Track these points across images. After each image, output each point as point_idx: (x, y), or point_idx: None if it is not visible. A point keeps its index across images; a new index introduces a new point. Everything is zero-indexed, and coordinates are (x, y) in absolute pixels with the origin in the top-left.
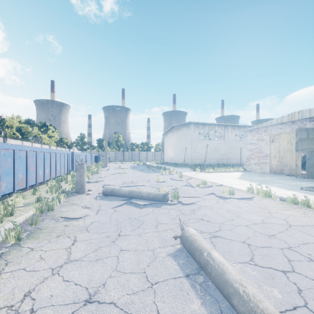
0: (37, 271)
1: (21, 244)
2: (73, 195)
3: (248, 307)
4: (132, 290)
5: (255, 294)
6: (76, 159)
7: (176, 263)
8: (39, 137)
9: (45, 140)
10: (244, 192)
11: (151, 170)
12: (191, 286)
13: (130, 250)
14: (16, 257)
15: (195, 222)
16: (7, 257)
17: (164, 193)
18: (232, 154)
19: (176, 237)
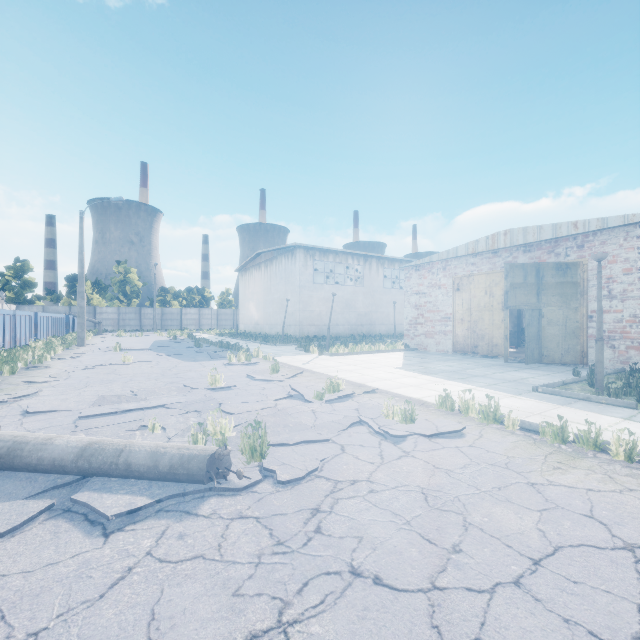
0: None
1: None
2: None
3: None
4: None
5: None
6: None
7: None
8: None
9: None
10: (431, 408)
11: (205, 351)
12: None
13: None
14: None
15: (331, 604)
16: None
17: (214, 448)
18: (379, 314)
19: None
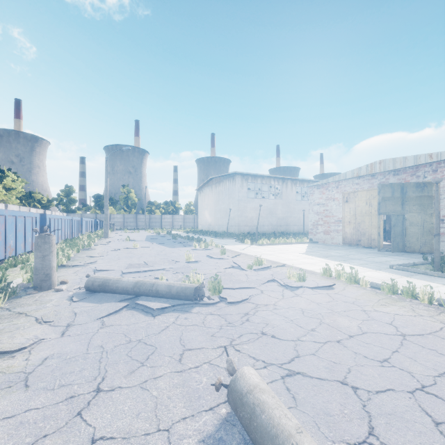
0: None
1: None
2: (27, 294)
3: None
4: None
5: None
6: (50, 226)
7: None
8: None
9: None
10: (317, 275)
11: (179, 242)
12: None
13: (115, 437)
14: None
15: (252, 341)
16: None
17: (197, 284)
18: (293, 218)
19: (218, 385)
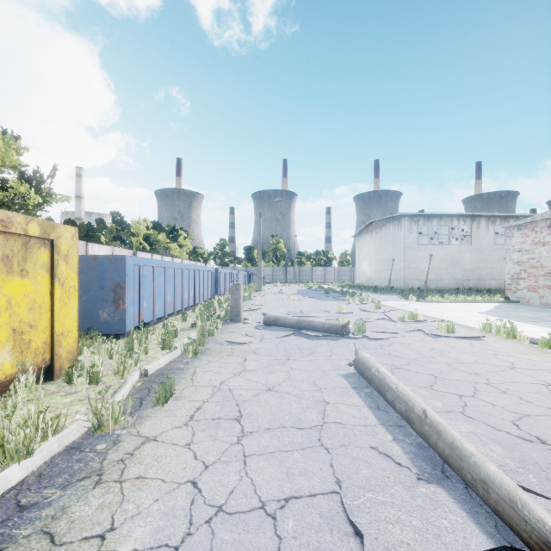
0: (222, 373)
1: (199, 357)
2: (228, 323)
3: (395, 395)
4: (303, 389)
5: (404, 388)
6: (220, 278)
7: (346, 380)
8: (167, 247)
9: (175, 251)
10: (476, 330)
11: (331, 296)
12: (356, 392)
13: (301, 369)
14: (201, 364)
15: (379, 356)
16: (193, 364)
17: (344, 323)
18: (489, 270)
19: (350, 364)
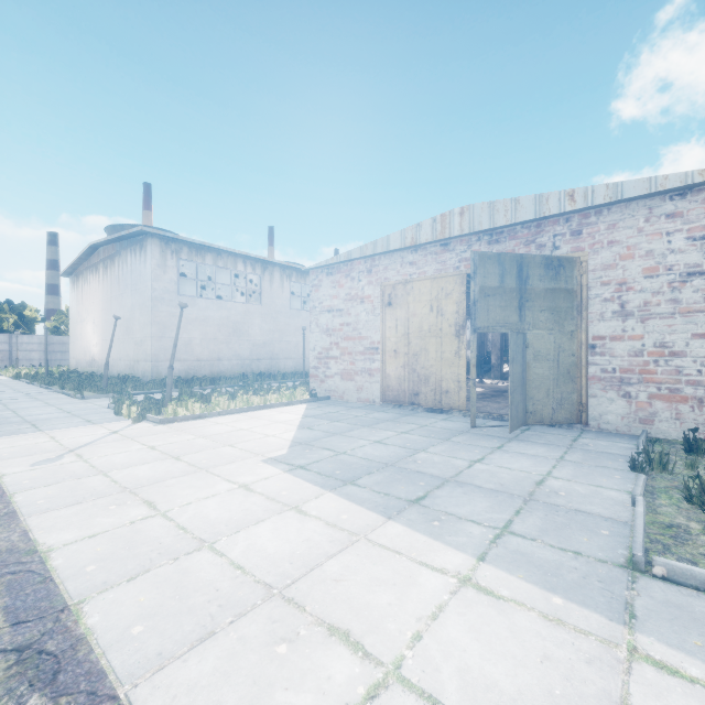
0: None
1: None
2: None
3: None
4: None
5: None
6: None
7: None
8: None
9: None
10: None
11: None
12: None
13: None
14: None
15: None
16: None
17: None
18: (284, 345)
19: None
